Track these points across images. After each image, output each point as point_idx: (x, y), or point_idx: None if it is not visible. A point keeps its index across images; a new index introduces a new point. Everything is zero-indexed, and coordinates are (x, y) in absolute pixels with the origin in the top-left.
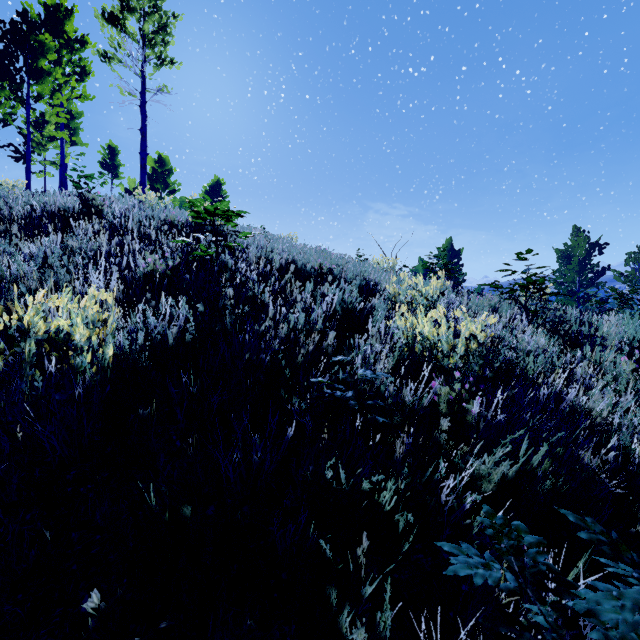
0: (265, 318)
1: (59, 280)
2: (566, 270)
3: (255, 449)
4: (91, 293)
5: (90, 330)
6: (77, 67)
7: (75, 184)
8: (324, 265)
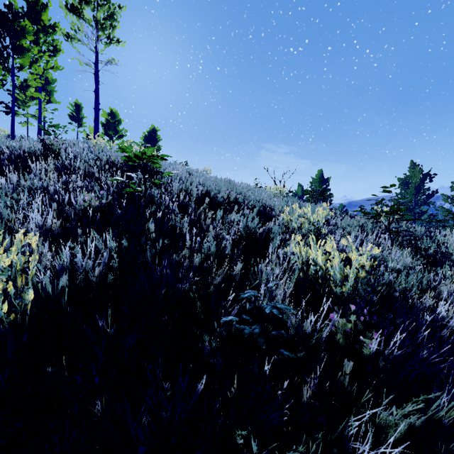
0: (183, 244)
1: (3, 218)
2: (405, 193)
3: (164, 409)
4: (18, 237)
5: (2, 283)
6: (51, 46)
7: (46, 131)
8: (231, 195)
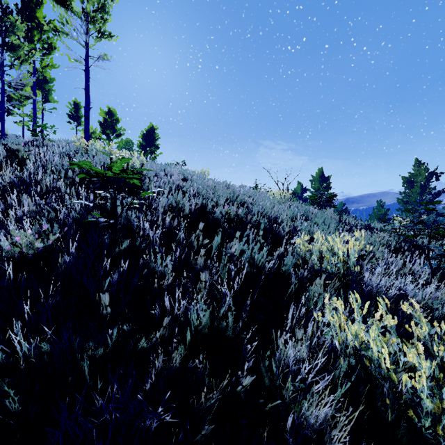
0: (164, 299)
1: None
2: (410, 192)
3: None
4: None
5: None
6: (45, 44)
7: (33, 132)
8: (231, 211)
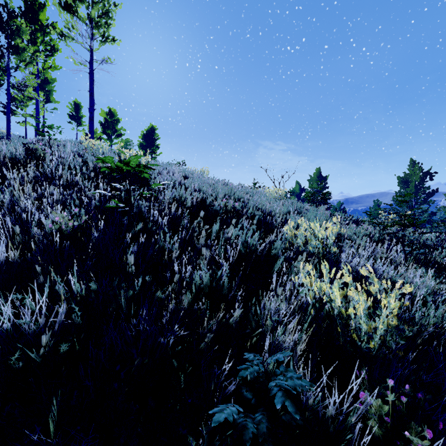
0: (172, 270)
1: None
2: (405, 192)
3: None
4: None
5: None
6: (48, 45)
7: (40, 132)
8: (228, 204)
